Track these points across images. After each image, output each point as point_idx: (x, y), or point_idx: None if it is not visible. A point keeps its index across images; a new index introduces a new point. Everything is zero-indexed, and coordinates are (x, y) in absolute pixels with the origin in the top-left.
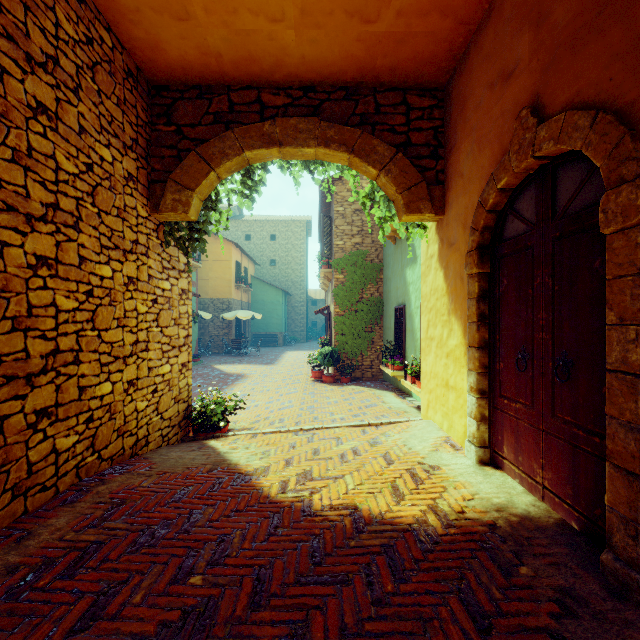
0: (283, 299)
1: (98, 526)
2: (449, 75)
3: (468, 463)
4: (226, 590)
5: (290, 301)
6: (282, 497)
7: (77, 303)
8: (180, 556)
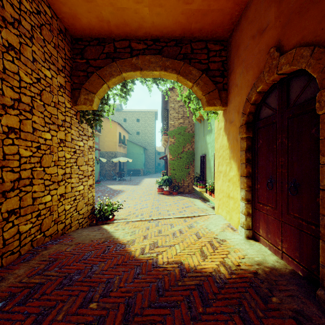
0: (143, 151)
1: (41, 274)
2: (230, 33)
3: (240, 238)
4: (110, 311)
5: (146, 153)
6: (141, 257)
7: (31, 153)
8: (85, 291)
